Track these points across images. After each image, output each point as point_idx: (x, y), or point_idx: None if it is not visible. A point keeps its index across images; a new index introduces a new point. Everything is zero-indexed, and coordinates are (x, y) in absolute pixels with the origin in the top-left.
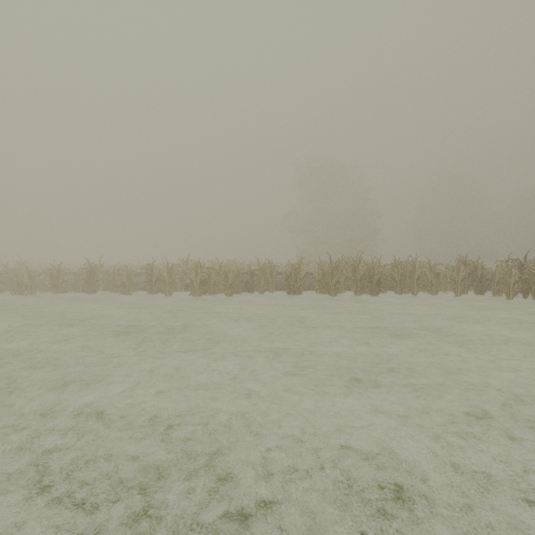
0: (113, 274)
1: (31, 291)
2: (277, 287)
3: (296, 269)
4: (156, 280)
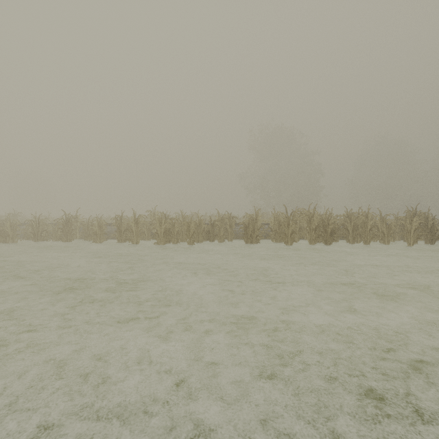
0: (87, 224)
1: (13, 239)
2: (236, 237)
3: (253, 220)
4: (125, 230)
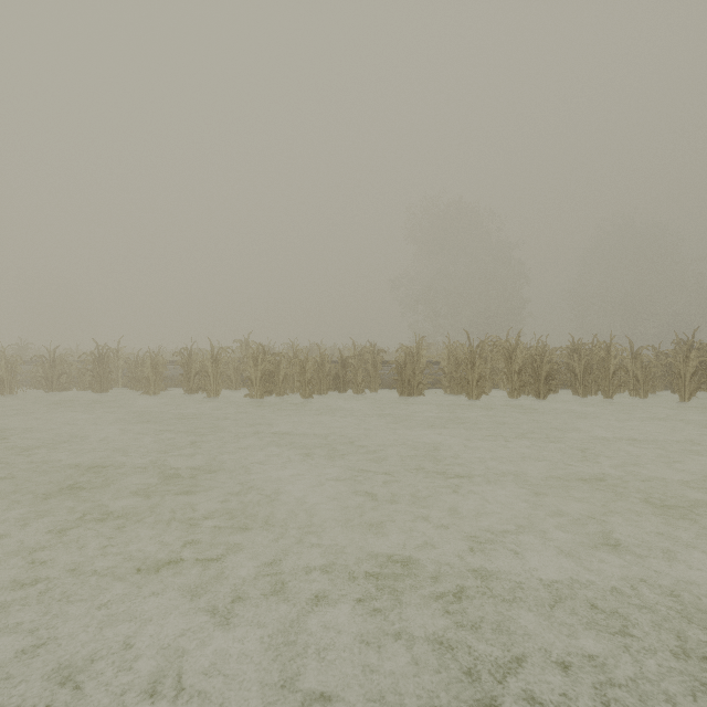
0: (135, 363)
1: (11, 388)
2: (384, 384)
3: (413, 356)
4: (197, 372)
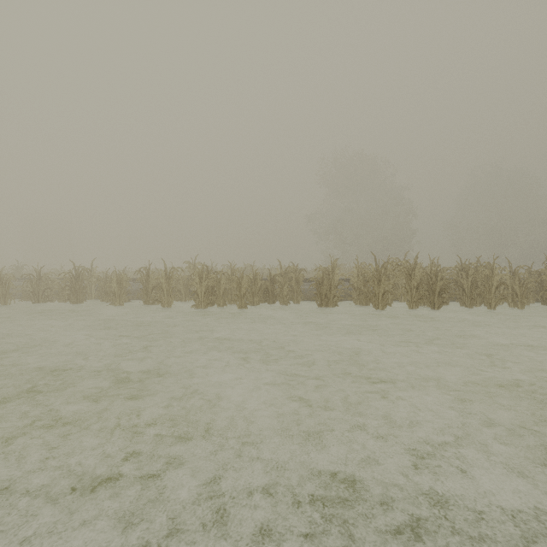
0: (104, 280)
1: (5, 300)
2: (304, 297)
3: (329, 274)
4: (154, 287)
